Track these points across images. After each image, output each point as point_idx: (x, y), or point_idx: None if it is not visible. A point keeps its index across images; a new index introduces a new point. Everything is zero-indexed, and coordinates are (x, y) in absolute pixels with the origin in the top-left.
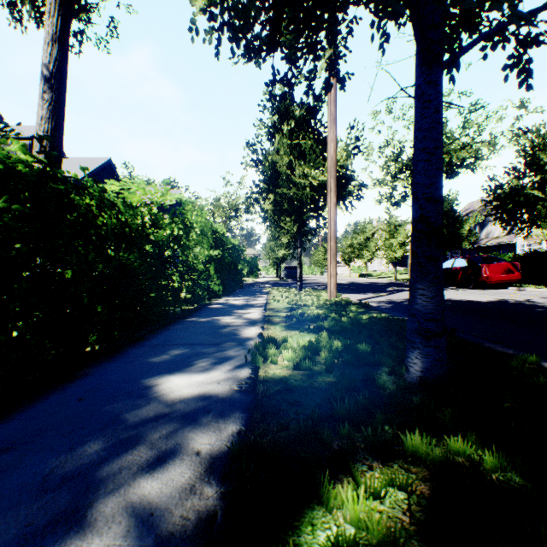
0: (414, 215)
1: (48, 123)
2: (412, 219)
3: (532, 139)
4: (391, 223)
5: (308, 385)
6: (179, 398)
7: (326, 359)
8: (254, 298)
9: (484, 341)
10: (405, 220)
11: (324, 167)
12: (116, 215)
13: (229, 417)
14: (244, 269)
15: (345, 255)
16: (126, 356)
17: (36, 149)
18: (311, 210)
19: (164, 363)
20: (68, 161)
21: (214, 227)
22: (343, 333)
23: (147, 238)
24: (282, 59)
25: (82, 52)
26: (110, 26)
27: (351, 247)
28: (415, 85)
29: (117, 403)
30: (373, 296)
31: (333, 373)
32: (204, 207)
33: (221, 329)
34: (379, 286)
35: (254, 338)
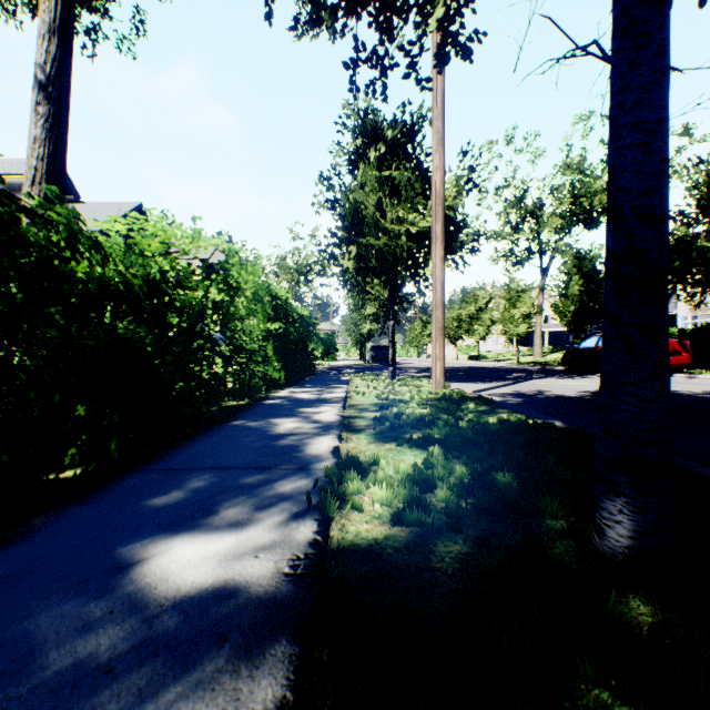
0: (615, 249)
1: (44, 147)
2: (609, 256)
3: (709, 172)
4: (511, 288)
5: (421, 564)
6: (174, 598)
7: (448, 504)
8: (329, 390)
9: (691, 463)
10: (530, 284)
11: (425, 209)
12: (104, 262)
13: (263, 658)
14: (317, 349)
15: (451, 330)
16: (112, 493)
17: (27, 183)
18: (408, 268)
19: (170, 508)
20: (86, 208)
21: (273, 290)
22: (464, 448)
23: (171, 303)
24: (369, 22)
25: (97, 55)
26: (135, 19)
27: (459, 320)
28: (617, 10)
29: (46, 613)
30: (493, 386)
31: (463, 533)
32: (257, 260)
33: (277, 440)
34: (497, 372)
35: (325, 456)
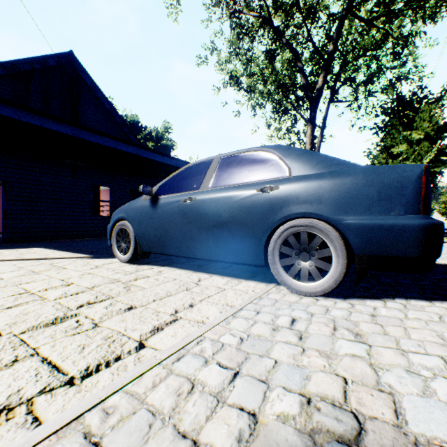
0: None
1: None
2: None
3: None
4: None
5: None
6: None
7: None
8: None
9: None
10: None
11: None
12: None
13: None
14: None
15: (441, 209)
16: None
17: None
18: None
19: None
20: None
21: None
22: None
23: None
24: None
25: None
26: None
27: (444, 204)
28: None
29: None
30: None
31: None
32: None
33: None
34: None
35: None
